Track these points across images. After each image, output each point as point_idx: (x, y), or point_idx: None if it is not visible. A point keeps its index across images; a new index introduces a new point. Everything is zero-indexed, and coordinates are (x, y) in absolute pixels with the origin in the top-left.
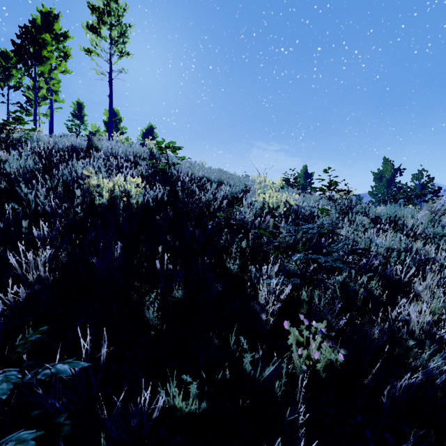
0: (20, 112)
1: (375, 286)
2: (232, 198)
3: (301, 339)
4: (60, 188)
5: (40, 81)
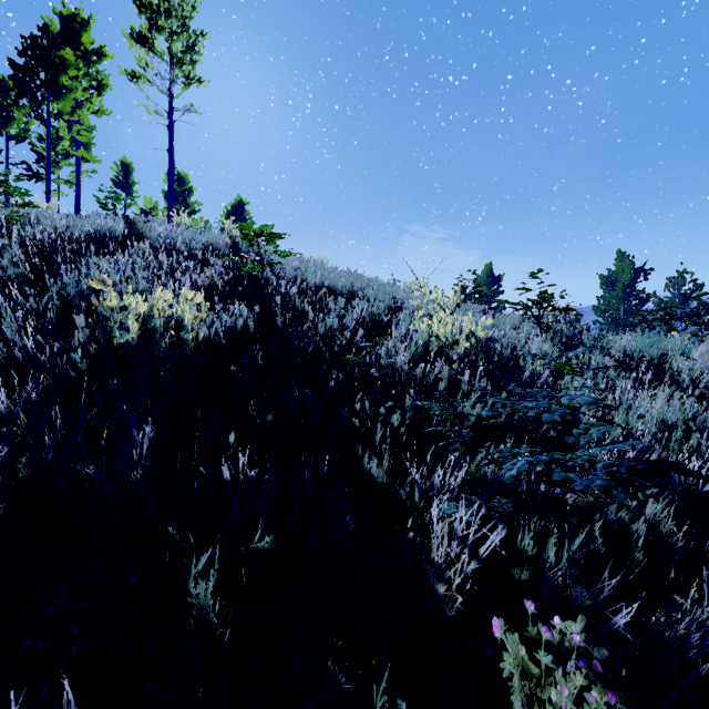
0: (3, 174)
1: (662, 515)
2: (372, 322)
3: (533, 667)
4: (51, 312)
5: (59, 128)
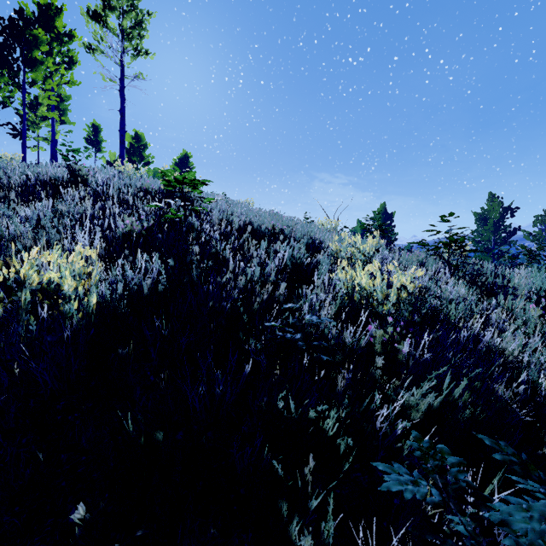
0: None
1: None
2: (293, 265)
3: None
4: None
5: (38, 96)
